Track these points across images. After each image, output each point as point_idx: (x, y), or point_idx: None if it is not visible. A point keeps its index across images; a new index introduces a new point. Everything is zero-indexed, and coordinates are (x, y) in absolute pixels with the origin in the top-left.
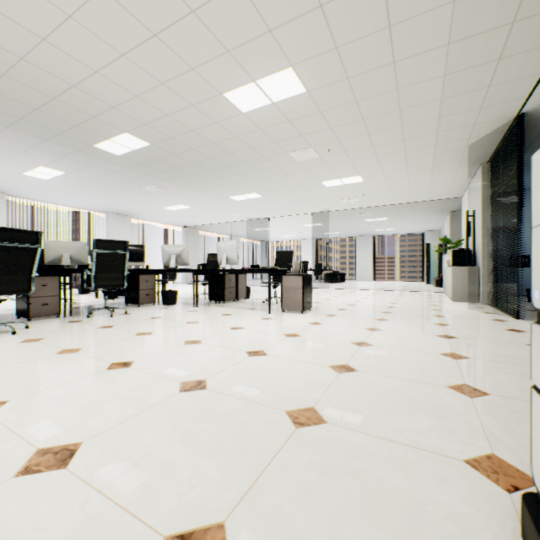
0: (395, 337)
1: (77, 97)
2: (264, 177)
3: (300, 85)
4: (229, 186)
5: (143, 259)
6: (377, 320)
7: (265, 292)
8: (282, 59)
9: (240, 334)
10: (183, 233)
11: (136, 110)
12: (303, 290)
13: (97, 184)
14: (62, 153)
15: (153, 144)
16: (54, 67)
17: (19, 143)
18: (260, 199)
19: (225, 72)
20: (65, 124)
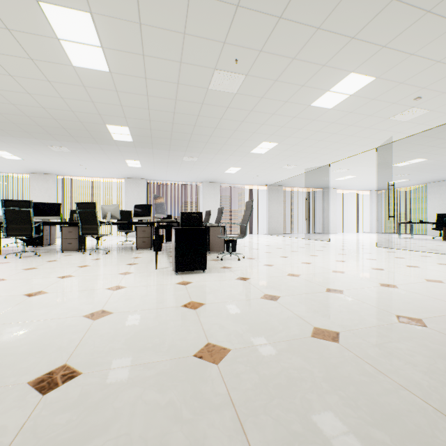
0: (30, 336)
1: (56, 113)
2: (241, 123)
3: (76, 12)
4: (232, 142)
5: (150, 214)
6: (183, 304)
7: (287, 247)
8: (23, 1)
9: (34, 282)
10: (267, 191)
11: (80, 108)
12: (174, 247)
13: (162, 164)
14: (116, 150)
15: (129, 126)
16: (23, 102)
17: (97, 150)
18: (281, 147)
19: (39, 46)
20: (84, 132)
